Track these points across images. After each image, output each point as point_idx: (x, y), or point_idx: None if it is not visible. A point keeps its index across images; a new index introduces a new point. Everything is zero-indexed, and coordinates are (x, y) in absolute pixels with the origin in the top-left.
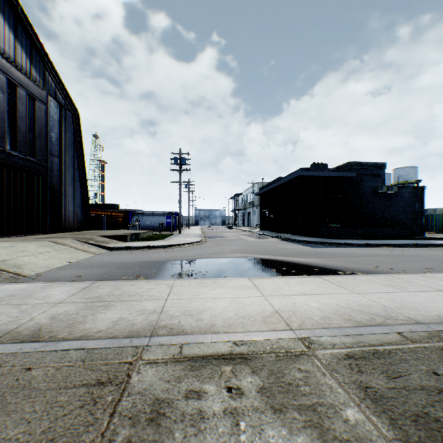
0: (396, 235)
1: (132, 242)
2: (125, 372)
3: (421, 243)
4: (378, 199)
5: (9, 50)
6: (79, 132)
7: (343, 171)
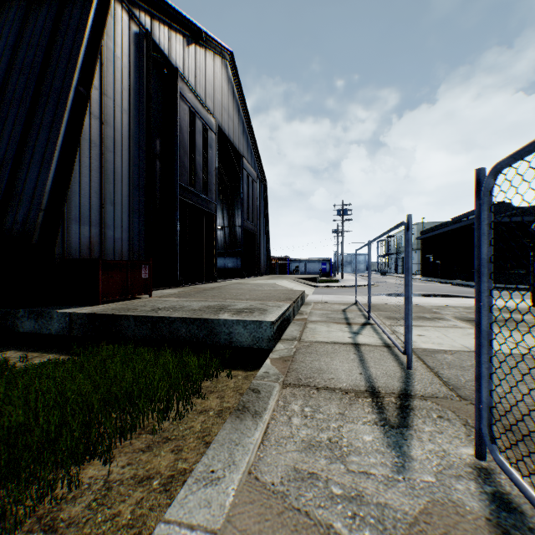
0: None
1: (322, 283)
2: (421, 306)
3: None
4: None
5: (246, 154)
6: (266, 197)
7: (529, 214)
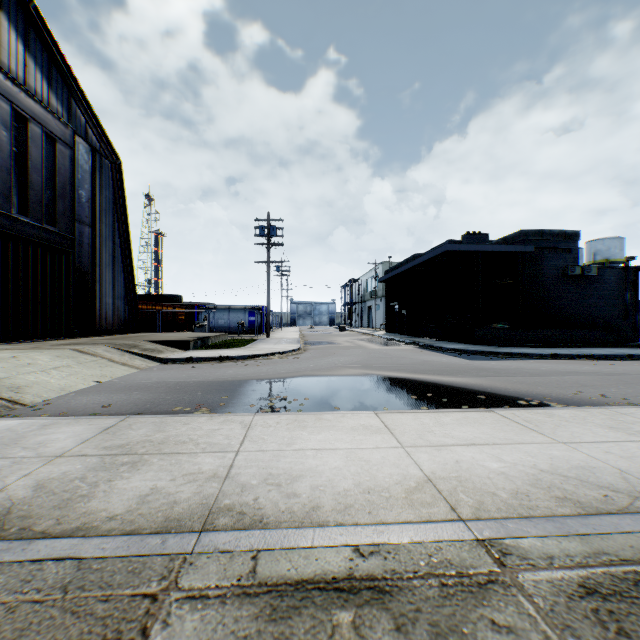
0: (597, 341)
1: (196, 351)
2: (140, 621)
3: (639, 354)
4: (568, 285)
5: (16, 67)
6: (121, 189)
7: (514, 244)
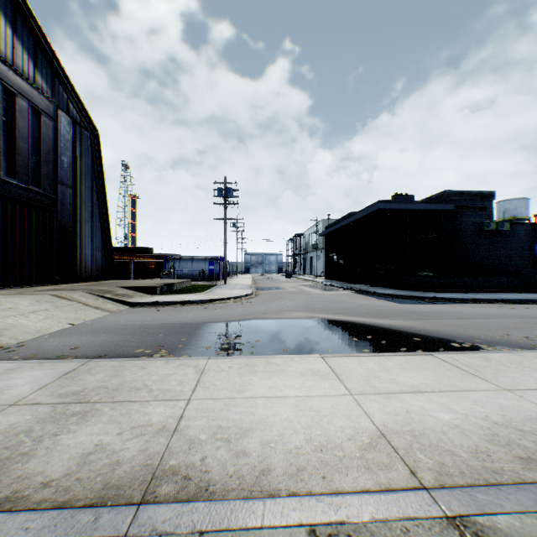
0: (509, 287)
1: (162, 296)
2: None
3: None
4: (484, 239)
5: (5, 48)
6: (98, 156)
7: (437, 203)
